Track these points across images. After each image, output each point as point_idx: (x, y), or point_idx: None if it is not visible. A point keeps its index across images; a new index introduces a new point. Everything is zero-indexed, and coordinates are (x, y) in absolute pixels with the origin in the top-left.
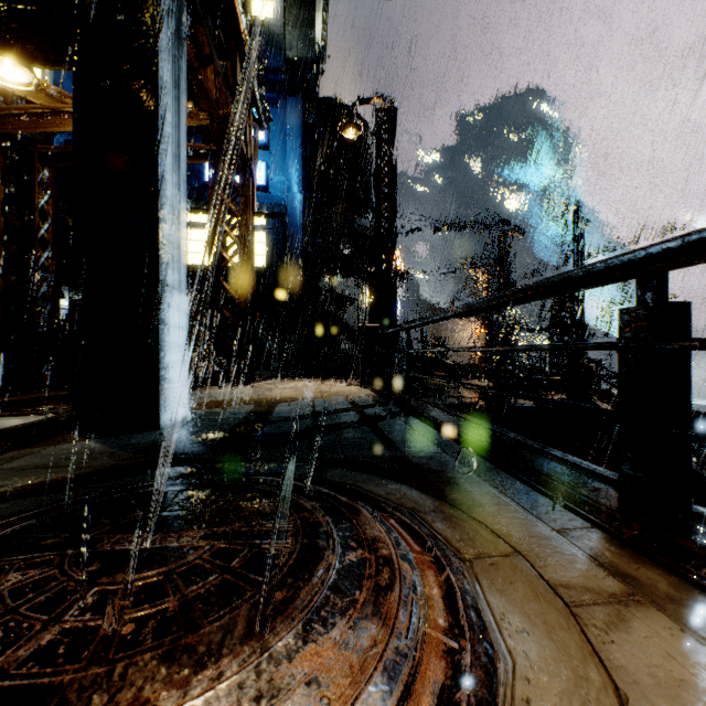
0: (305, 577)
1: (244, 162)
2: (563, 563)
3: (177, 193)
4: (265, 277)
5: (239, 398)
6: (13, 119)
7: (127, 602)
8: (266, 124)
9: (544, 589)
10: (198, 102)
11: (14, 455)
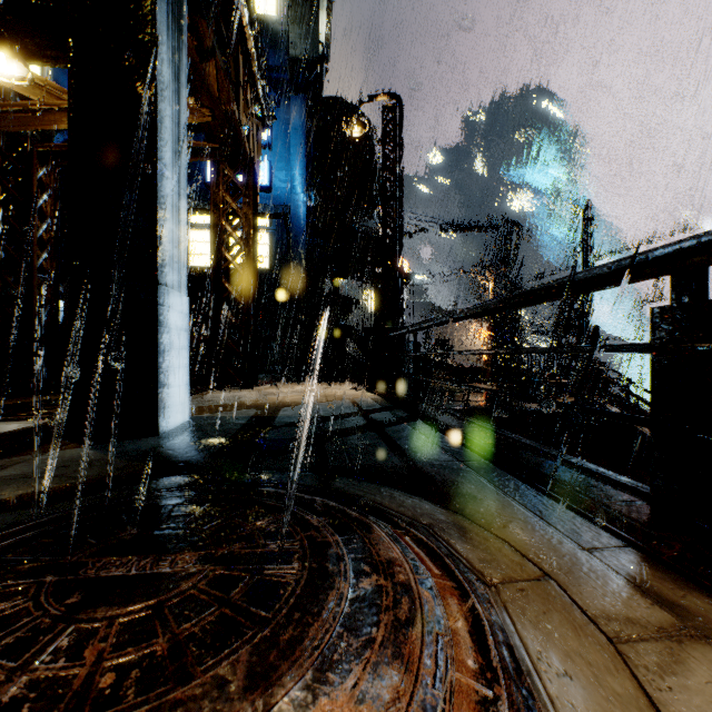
0: (314, 610)
1: (247, 161)
2: (599, 588)
3: (176, 190)
4: (268, 279)
5: (242, 402)
6: (10, 116)
7: (108, 645)
8: (269, 122)
9: (582, 621)
10: (199, 98)
11: (4, 463)
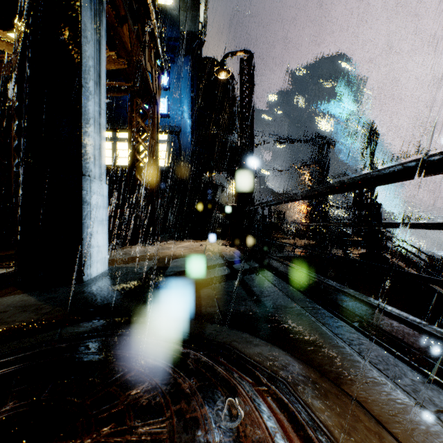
0: None
1: (151, 95)
2: None
3: (98, 110)
4: (167, 173)
5: (146, 255)
6: None
7: None
8: (166, 70)
9: None
10: (118, 51)
11: None
